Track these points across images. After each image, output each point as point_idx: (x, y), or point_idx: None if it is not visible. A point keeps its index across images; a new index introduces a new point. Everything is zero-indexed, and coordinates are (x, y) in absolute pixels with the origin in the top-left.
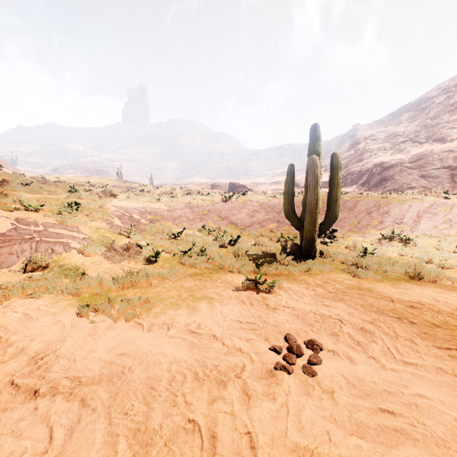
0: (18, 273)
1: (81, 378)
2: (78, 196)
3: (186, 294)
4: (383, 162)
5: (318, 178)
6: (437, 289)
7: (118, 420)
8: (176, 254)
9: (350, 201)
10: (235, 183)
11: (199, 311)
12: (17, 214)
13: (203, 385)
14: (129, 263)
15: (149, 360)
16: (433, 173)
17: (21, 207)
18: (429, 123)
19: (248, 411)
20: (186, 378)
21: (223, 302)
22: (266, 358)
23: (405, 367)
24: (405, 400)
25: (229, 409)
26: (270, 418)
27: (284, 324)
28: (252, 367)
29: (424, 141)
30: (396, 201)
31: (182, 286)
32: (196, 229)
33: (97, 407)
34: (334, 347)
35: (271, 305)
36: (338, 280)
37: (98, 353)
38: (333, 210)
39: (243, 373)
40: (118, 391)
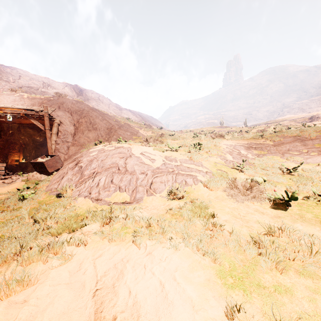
0: (164, 199)
1: None
2: (199, 139)
3: None
4: None
5: None
6: None
7: None
8: (310, 198)
9: None
10: None
11: None
12: (166, 153)
13: None
14: (252, 203)
15: None
16: None
17: (168, 149)
18: None
19: None
20: None
21: None
22: None
23: None
24: None
25: None
26: None
27: None
28: None
29: None
30: None
31: None
32: (314, 164)
33: None
34: None
35: None
36: None
37: None
38: None
39: None
40: None
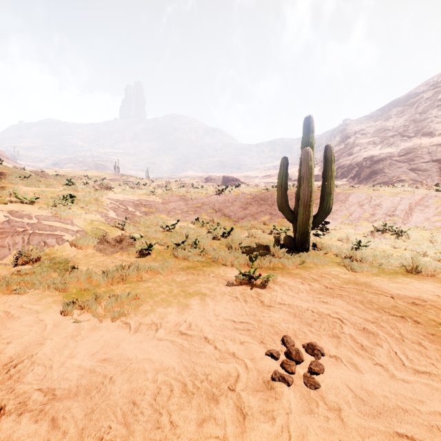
0: (9, 267)
1: (55, 390)
2: (74, 189)
3: (178, 289)
4: (372, 156)
5: (312, 170)
6: (436, 284)
7: None
8: (169, 247)
9: (342, 193)
10: (229, 177)
11: (190, 309)
12: (11, 207)
13: (192, 401)
14: (122, 256)
15: (133, 367)
16: (422, 166)
17: (17, 200)
18: (418, 117)
19: (244, 436)
20: (172, 392)
21: (216, 298)
22: (262, 365)
23: (418, 376)
24: (424, 421)
25: (221, 433)
26: None
27: (281, 324)
28: (247, 376)
29: (413, 135)
30: (388, 194)
31: (174, 281)
32: (190, 221)
33: (68, 429)
34: (336, 351)
35: (266, 302)
36: (333, 274)
37: (78, 359)
38: (326, 202)
39: (237, 385)
40: (95, 408)
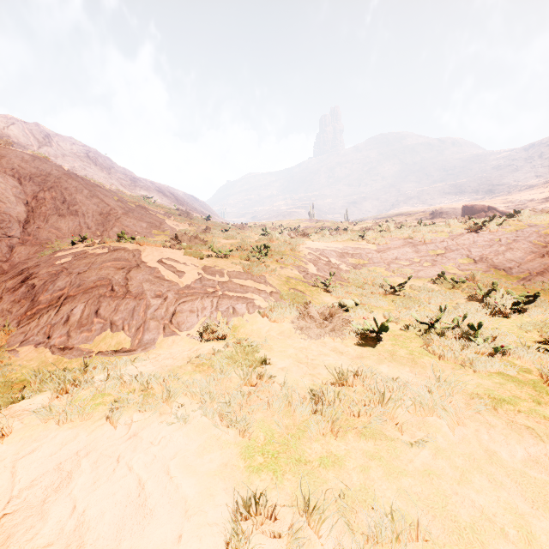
0: (195, 340)
1: None
2: (268, 239)
3: (545, 525)
4: None
5: None
6: None
7: None
8: (409, 327)
9: None
10: (475, 206)
11: None
12: (206, 262)
13: None
14: (332, 340)
15: None
16: None
17: (213, 253)
18: None
19: None
20: None
21: None
22: None
23: None
24: None
25: None
26: None
27: None
28: None
29: None
30: None
31: (495, 461)
32: (427, 279)
33: None
34: None
35: None
36: None
37: None
38: None
39: None
40: None
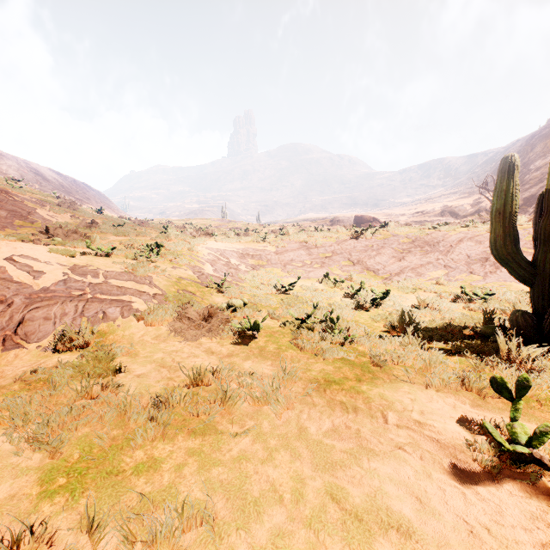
0: (47, 352)
1: None
2: (166, 237)
3: (317, 483)
4: None
5: None
6: None
7: None
8: (286, 323)
9: None
10: (363, 216)
11: None
12: (78, 260)
13: None
14: (210, 340)
15: None
16: None
17: (93, 251)
18: None
19: None
20: None
21: None
22: None
23: None
24: None
25: None
26: None
27: None
28: None
29: None
30: None
31: (302, 436)
32: (315, 279)
33: None
34: None
35: None
36: None
37: None
38: None
39: None
40: None
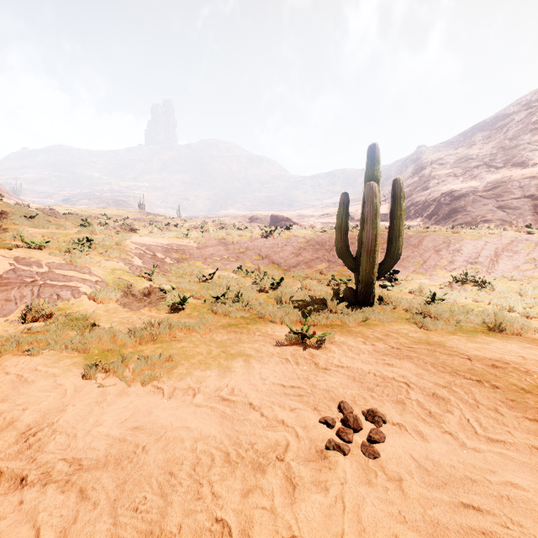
0: (16, 324)
1: (81, 460)
2: (91, 231)
3: (218, 350)
4: (452, 190)
5: (377, 209)
6: (522, 344)
7: (126, 520)
8: (206, 300)
9: (415, 236)
10: (278, 216)
11: (233, 372)
12: (17, 252)
13: (236, 471)
14: (150, 312)
15: (169, 436)
16: (512, 203)
17: (23, 244)
18: (507, 144)
19: (293, 507)
20: (214, 461)
21: (263, 360)
22: (316, 433)
23: (491, 445)
24: (493, 492)
25: (268, 504)
26: (321, 517)
27: (337, 389)
28: (298, 445)
29: (501, 166)
30: (469, 237)
31: (213, 340)
32: (231, 270)
33: (99, 500)
34: (400, 419)
35: (321, 365)
36: (401, 332)
37: (106, 427)
38: (394, 247)
39: (286, 454)
40: (128, 478)
